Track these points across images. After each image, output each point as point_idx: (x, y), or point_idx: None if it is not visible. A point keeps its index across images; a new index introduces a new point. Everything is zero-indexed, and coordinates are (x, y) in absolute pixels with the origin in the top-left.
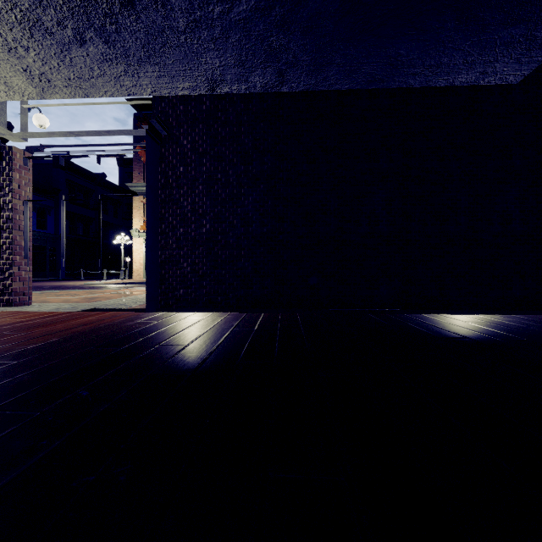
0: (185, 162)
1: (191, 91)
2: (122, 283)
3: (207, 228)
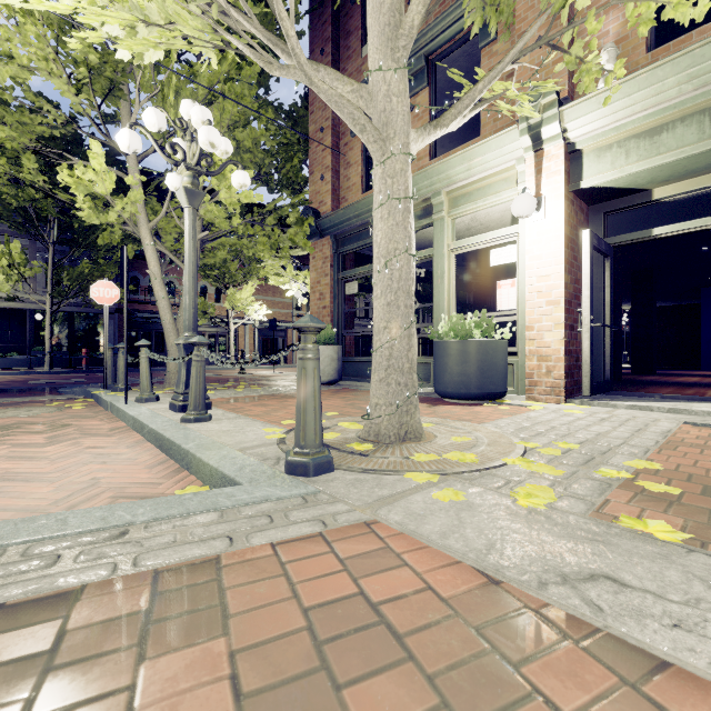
0: None
1: None
2: None
3: None
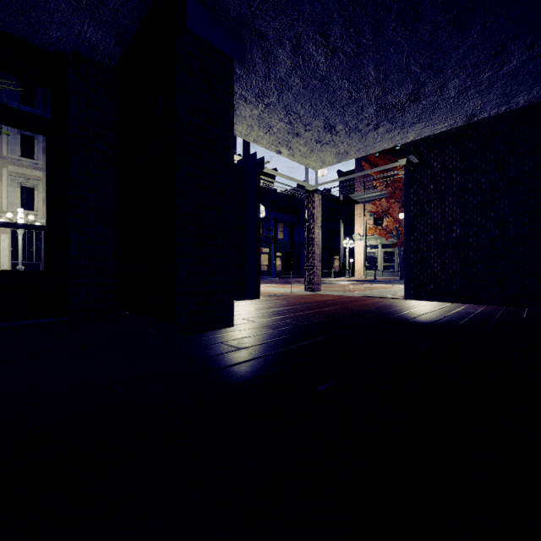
0: (435, 180)
1: (448, 127)
2: (350, 280)
3: (457, 233)
